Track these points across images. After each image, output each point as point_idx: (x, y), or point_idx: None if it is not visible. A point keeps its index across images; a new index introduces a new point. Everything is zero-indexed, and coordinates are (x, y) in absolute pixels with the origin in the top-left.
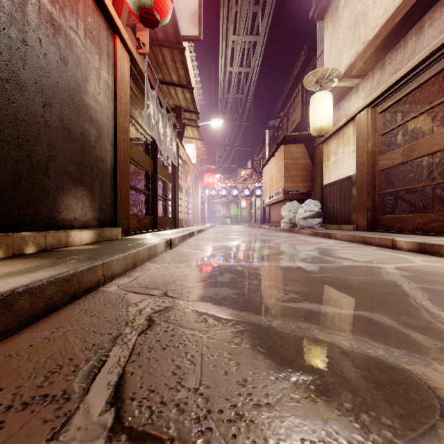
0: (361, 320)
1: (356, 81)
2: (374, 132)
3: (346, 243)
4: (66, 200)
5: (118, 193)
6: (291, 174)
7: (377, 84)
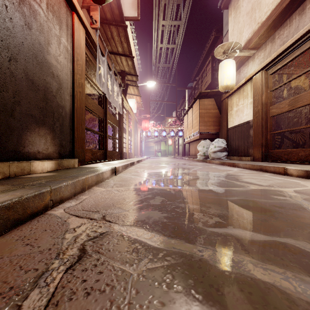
0: (290, 249)
1: (252, 52)
2: (267, 88)
3: (247, 170)
4: (30, 137)
5: (75, 133)
6: (204, 120)
7: (268, 53)
